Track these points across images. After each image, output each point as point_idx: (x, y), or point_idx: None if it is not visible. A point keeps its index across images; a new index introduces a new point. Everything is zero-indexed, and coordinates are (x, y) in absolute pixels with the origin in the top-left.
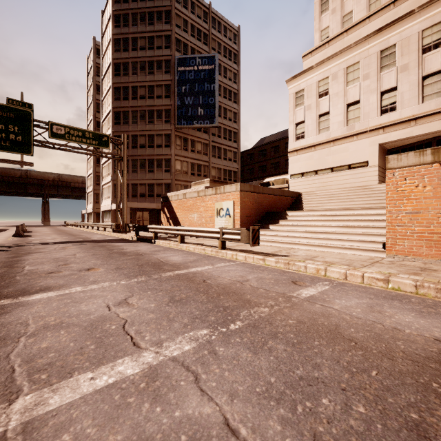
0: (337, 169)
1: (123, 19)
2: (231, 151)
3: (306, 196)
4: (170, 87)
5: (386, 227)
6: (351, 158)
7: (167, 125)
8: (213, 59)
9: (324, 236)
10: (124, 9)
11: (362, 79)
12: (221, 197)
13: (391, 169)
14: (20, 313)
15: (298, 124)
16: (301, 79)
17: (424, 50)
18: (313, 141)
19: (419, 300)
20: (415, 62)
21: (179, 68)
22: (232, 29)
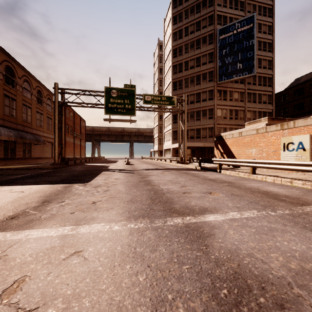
0: None
1: (179, 17)
2: (265, 95)
3: None
4: (213, 54)
5: None
6: None
7: (210, 83)
8: (252, 19)
9: None
10: (179, 10)
11: None
12: (289, 132)
13: None
14: (227, 239)
15: None
16: None
17: None
18: None
19: None
20: None
21: (220, 37)
22: None
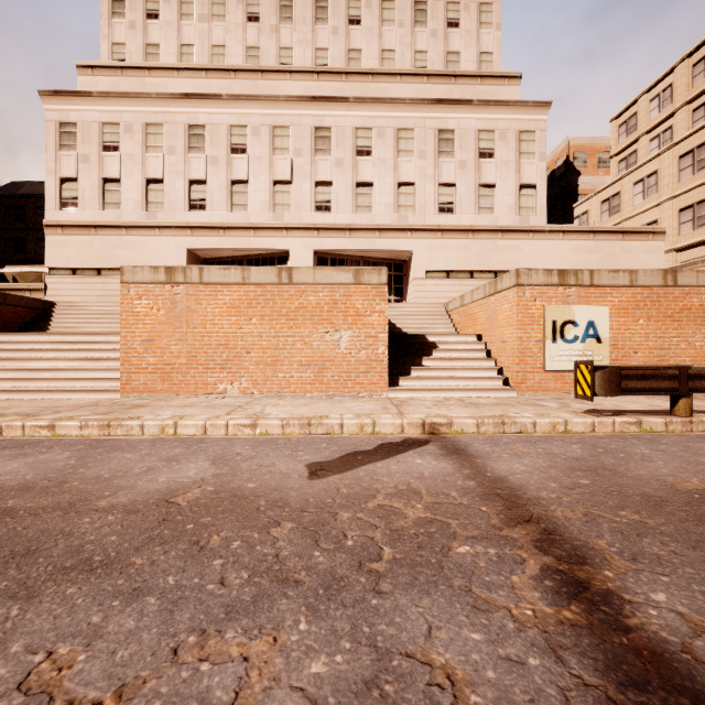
0: None
1: None
2: None
3: (65, 308)
4: None
5: (122, 359)
6: (152, 259)
7: None
8: None
9: (49, 374)
10: None
11: (167, 151)
12: None
13: (126, 284)
14: None
15: (65, 180)
16: (71, 104)
17: (232, 150)
18: (93, 218)
19: (54, 442)
20: (224, 159)
21: None
22: None
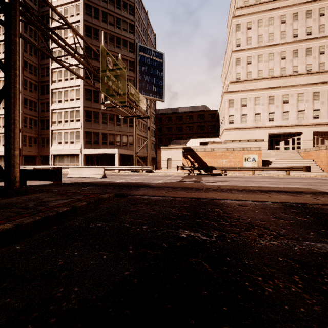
0: (250, 141)
1: None
2: (153, 117)
3: None
4: (133, 64)
5: (326, 165)
6: (256, 137)
7: None
8: (162, 56)
9: None
10: None
11: (261, 105)
12: (248, 152)
13: (327, 149)
14: None
15: (230, 116)
16: (232, 94)
17: (283, 102)
18: (238, 126)
19: None
20: (280, 105)
21: (140, 52)
22: (153, 34)
